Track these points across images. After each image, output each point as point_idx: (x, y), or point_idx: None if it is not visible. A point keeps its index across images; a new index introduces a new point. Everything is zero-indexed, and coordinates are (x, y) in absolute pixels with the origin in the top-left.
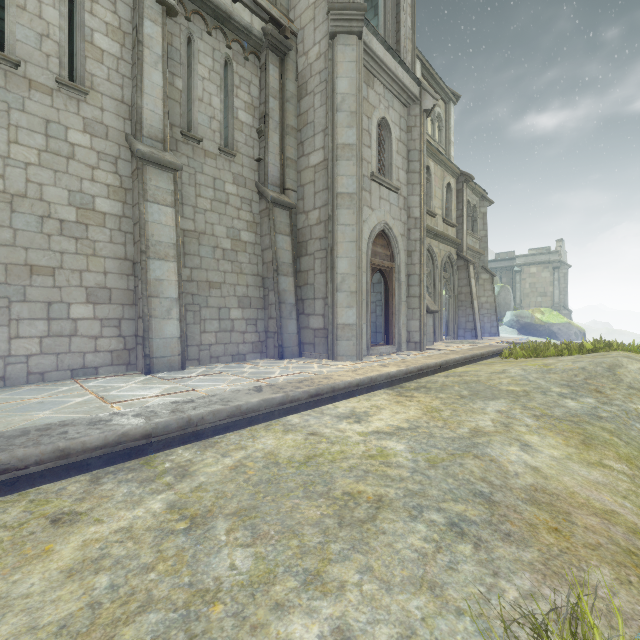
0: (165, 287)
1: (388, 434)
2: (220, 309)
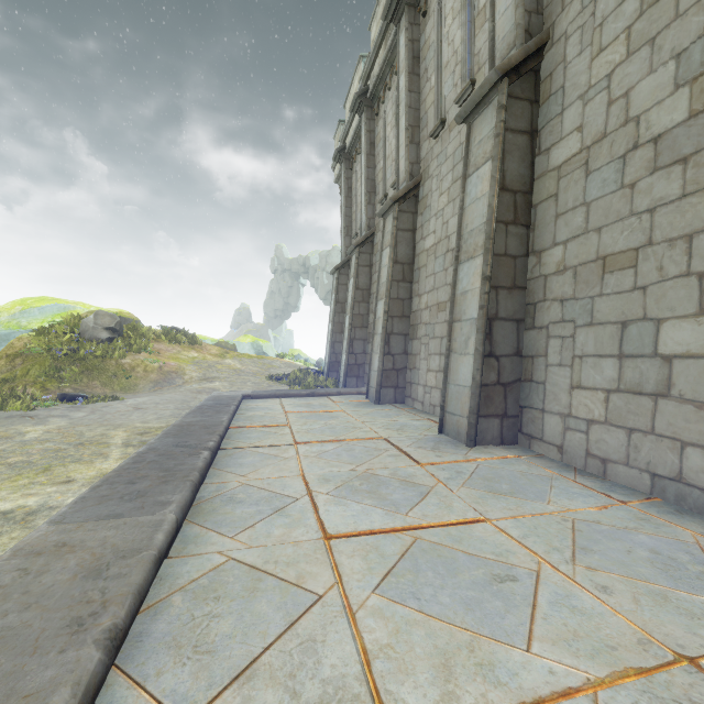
0: (468, 303)
1: None
2: (626, 326)
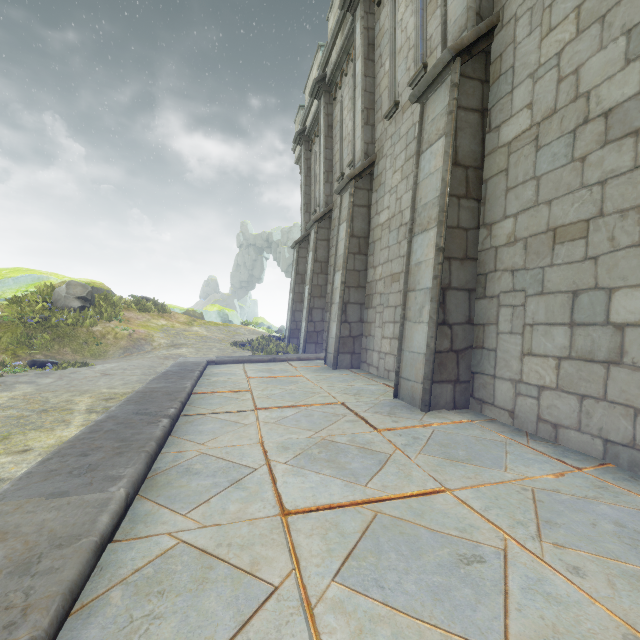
0: (422, 273)
1: None
2: (577, 295)
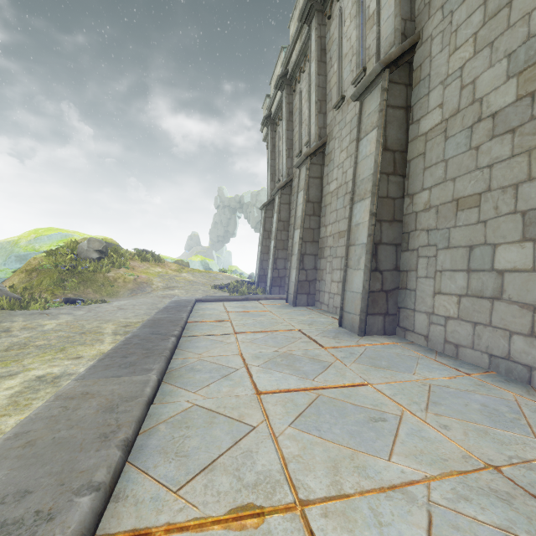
0: (360, 232)
1: None
2: (472, 249)
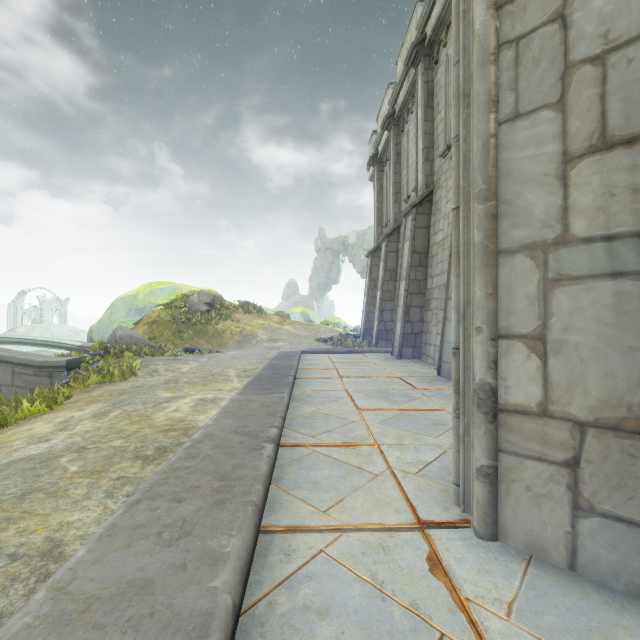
0: None
1: (175, 397)
2: None
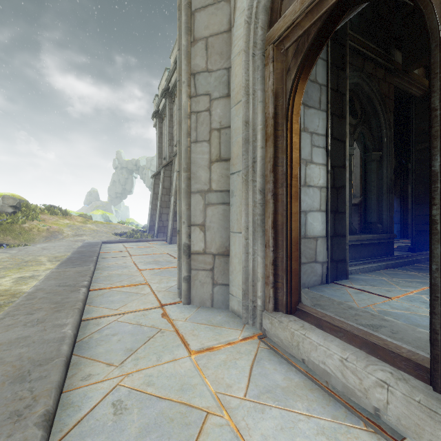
0: None
1: None
2: None
